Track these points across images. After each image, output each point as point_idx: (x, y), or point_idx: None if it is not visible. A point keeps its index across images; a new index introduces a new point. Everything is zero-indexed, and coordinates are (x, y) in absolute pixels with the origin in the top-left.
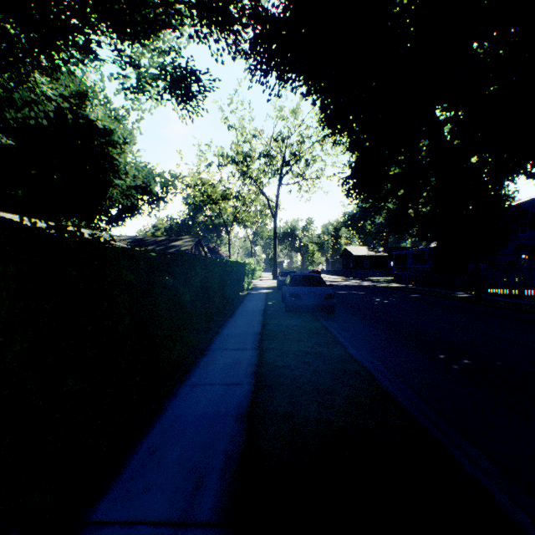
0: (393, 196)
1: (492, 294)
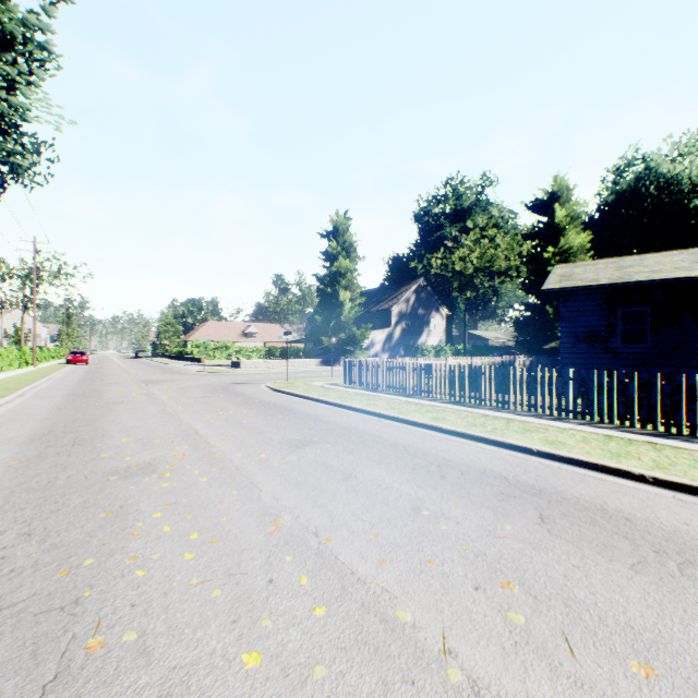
0: None
1: None
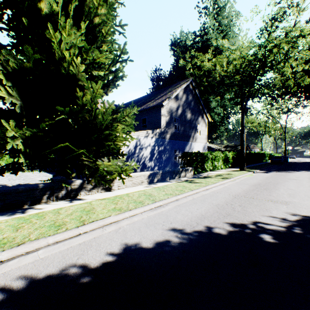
0: None
1: None
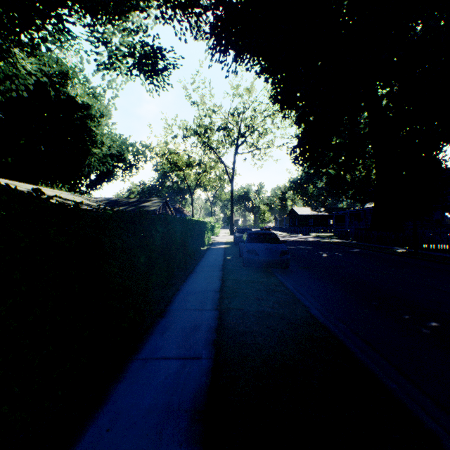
0: (334, 163)
1: (427, 249)
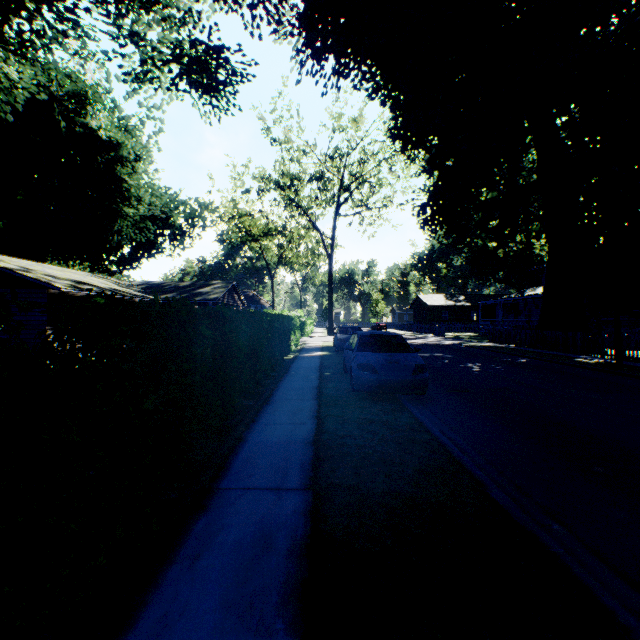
0: (483, 229)
1: (633, 359)
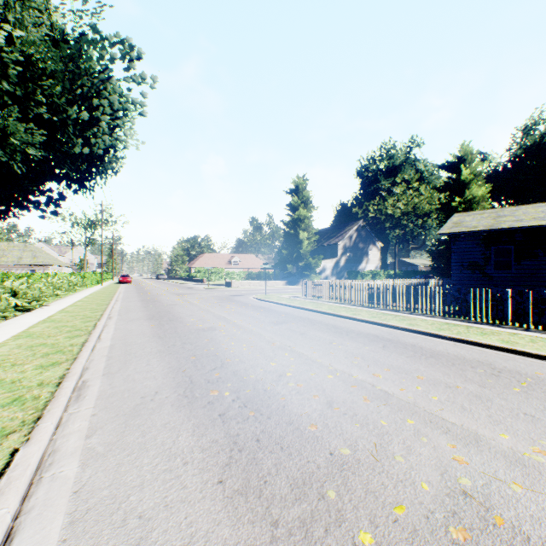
0: None
1: None
